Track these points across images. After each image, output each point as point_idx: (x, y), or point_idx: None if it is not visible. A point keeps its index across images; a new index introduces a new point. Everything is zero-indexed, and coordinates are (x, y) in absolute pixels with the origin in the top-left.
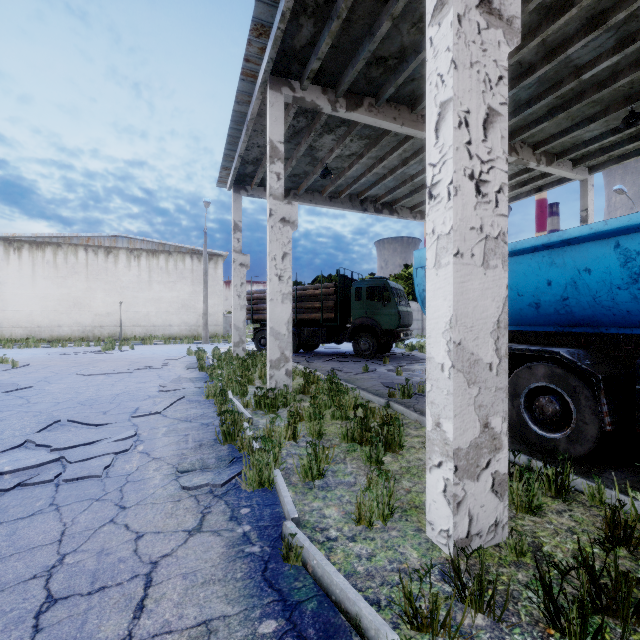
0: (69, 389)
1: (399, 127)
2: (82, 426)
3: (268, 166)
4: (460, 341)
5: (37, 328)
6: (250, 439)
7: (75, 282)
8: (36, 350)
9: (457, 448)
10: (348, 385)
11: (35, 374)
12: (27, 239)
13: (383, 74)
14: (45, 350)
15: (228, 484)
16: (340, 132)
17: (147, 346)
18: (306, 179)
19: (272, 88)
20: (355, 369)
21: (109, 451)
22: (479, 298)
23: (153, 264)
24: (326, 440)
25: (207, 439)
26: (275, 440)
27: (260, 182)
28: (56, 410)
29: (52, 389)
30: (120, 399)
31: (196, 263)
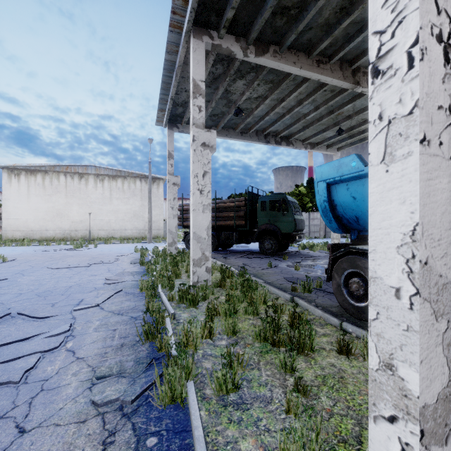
0: (35, 281)
1: (298, 70)
2: (28, 318)
3: (191, 100)
4: (427, 259)
5: (31, 231)
6: (168, 340)
7: (58, 198)
8: (27, 247)
9: (423, 405)
10: (257, 280)
11: (16, 267)
12: (24, 168)
13: (286, 23)
14: (34, 248)
15: (140, 397)
16: (250, 77)
17: (107, 245)
18: (223, 118)
19: (195, 36)
20: (261, 264)
21: (38, 349)
22: (448, 201)
23: (113, 185)
24: (240, 338)
25: (132, 335)
26: (188, 351)
27: (188, 121)
28: (15, 301)
29: (22, 281)
30: (71, 291)
31: (144, 184)
